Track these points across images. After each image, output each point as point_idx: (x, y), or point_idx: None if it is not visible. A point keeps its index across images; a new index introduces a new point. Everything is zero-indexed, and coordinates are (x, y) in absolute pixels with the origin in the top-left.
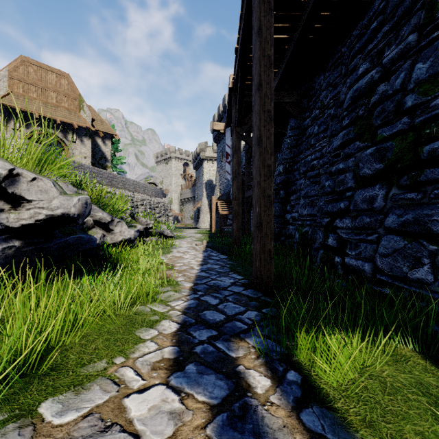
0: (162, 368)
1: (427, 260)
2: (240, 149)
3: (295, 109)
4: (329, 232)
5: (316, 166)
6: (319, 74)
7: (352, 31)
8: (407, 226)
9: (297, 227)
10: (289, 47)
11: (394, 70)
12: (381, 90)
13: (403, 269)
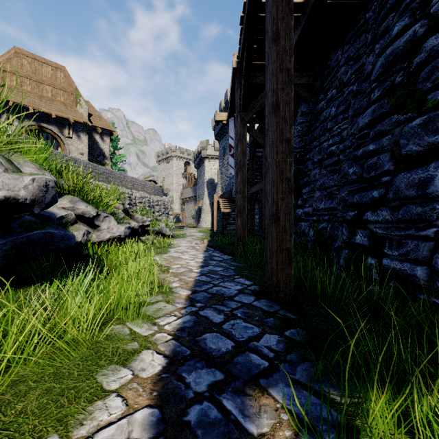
0: None
1: None
2: (245, 137)
3: (307, 92)
4: (356, 228)
5: (335, 152)
6: (335, 50)
7: None
8: None
9: (311, 223)
10: (304, 14)
11: None
12: (429, 46)
13: None
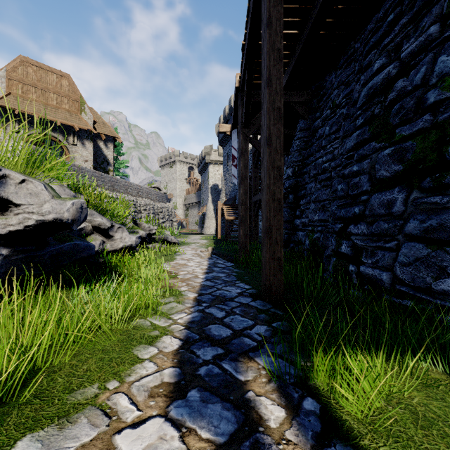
0: (161, 395)
1: None
2: (247, 151)
3: (304, 109)
4: (342, 239)
5: (327, 169)
6: (330, 72)
7: (366, 25)
8: (430, 232)
9: (307, 233)
10: (299, 43)
11: (414, 64)
12: (399, 87)
13: (427, 280)
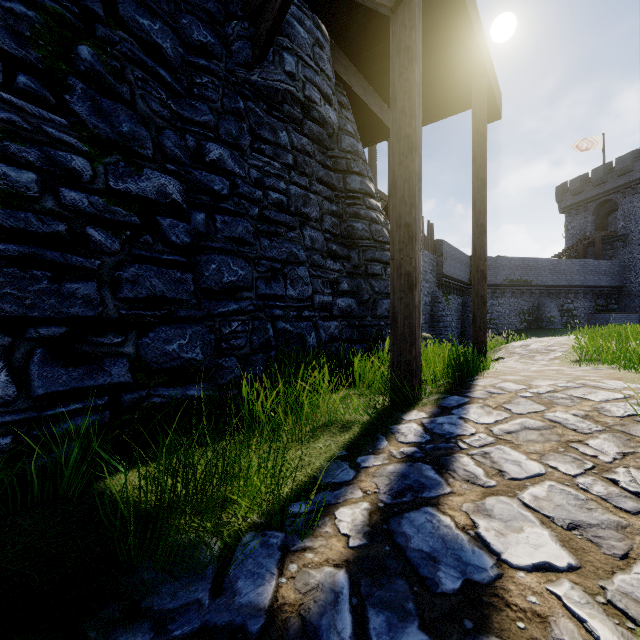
0: (517, 609)
1: (1, 363)
2: None
3: None
4: None
5: None
6: None
7: None
8: None
9: None
10: None
11: None
12: None
13: None
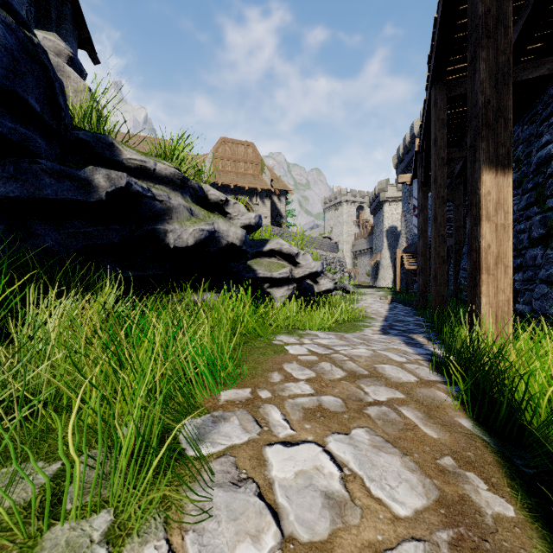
0: (378, 334)
1: None
2: (426, 207)
3: None
4: None
5: None
6: (519, 122)
7: (547, 89)
8: (550, 277)
9: None
10: None
11: None
12: (552, 165)
13: (546, 308)
